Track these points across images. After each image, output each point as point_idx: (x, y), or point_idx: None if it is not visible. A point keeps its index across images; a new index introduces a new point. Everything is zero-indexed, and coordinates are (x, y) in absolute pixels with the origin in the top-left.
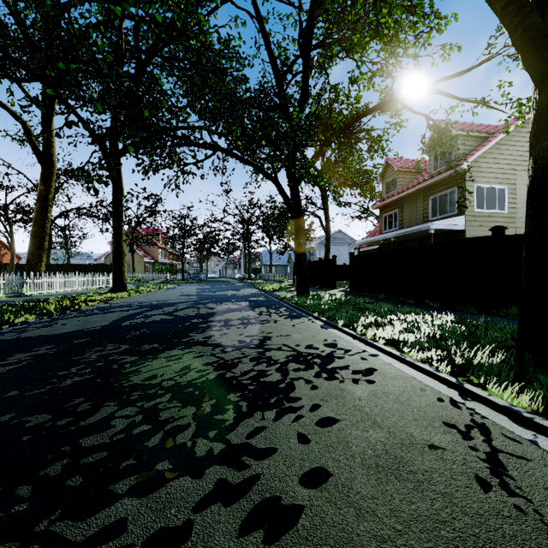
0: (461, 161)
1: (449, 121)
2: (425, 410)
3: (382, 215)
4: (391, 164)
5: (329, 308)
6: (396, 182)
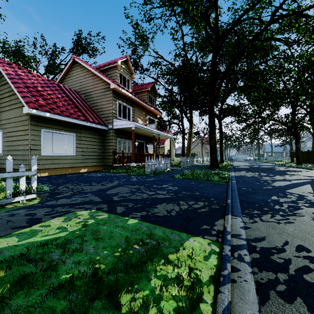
0: None
1: None
2: None
3: None
4: None
5: (310, 167)
6: None
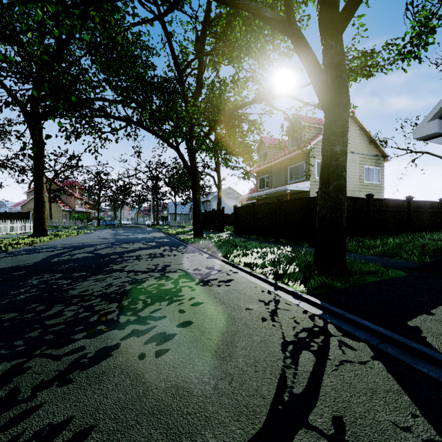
0: (307, 144)
1: (300, 115)
2: (252, 296)
3: (258, 178)
4: (264, 141)
5: (214, 245)
6: (267, 155)
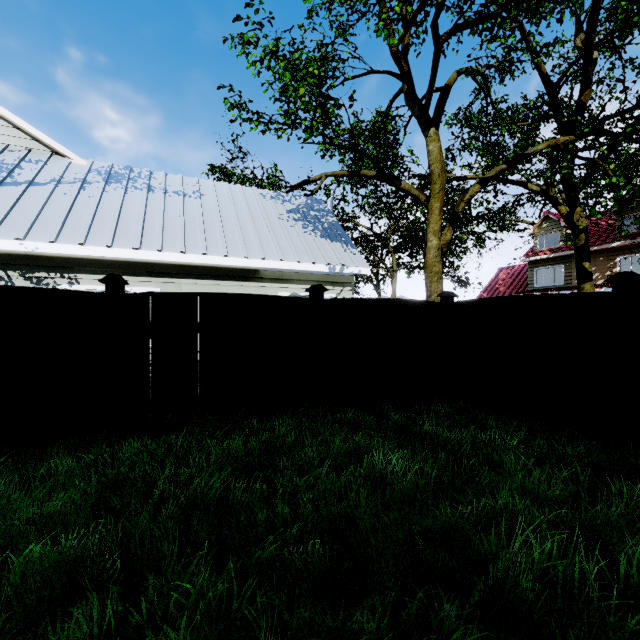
0: None
1: None
2: None
3: None
4: None
5: None
6: None
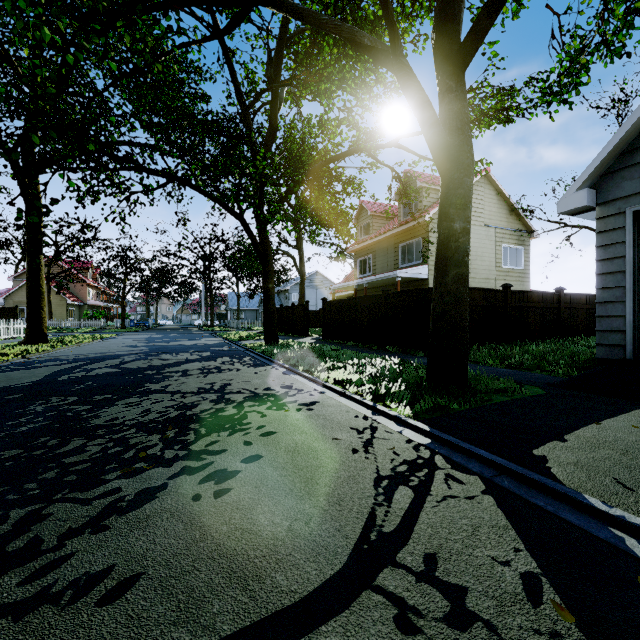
0: (425, 213)
1: (414, 173)
2: (342, 422)
3: (357, 259)
4: (366, 207)
5: (294, 356)
6: (370, 227)
